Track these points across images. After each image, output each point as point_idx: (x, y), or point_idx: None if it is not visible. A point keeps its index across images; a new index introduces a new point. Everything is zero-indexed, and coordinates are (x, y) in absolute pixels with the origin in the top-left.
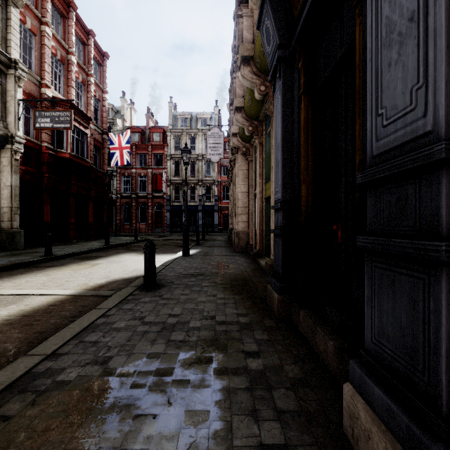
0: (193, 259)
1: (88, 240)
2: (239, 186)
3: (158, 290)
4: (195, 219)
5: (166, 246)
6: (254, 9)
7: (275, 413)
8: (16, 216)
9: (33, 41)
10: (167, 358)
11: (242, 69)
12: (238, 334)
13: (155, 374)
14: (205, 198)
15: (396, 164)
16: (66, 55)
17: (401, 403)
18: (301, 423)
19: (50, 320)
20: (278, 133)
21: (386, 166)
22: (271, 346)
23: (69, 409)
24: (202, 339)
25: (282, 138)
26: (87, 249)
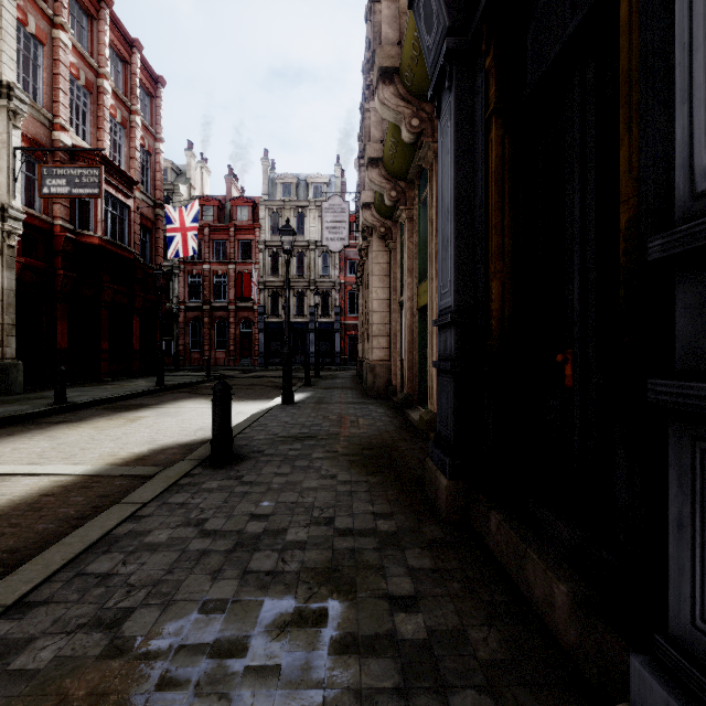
0: (298, 409)
1: (131, 378)
2: (374, 290)
3: (236, 465)
4: (303, 343)
5: (256, 387)
6: None
7: None
8: (10, 338)
9: (39, 55)
10: (239, 612)
11: (380, 91)
12: (376, 556)
13: (212, 652)
14: (320, 311)
15: None
16: (95, 78)
17: None
18: None
19: (37, 526)
20: (447, 190)
21: None
22: (438, 585)
23: None
24: (309, 567)
25: (454, 196)
26: (126, 393)
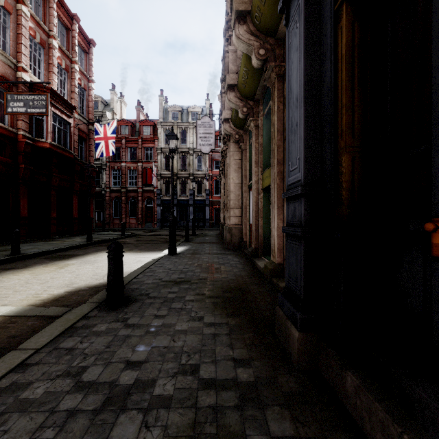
0: (179, 258)
1: (71, 236)
2: (231, 177)
3: (125, 308)
4: (186, 213)
5: (153, 242)
6: None
7: None
8: None
9: (7, 20)
10: None
11: (236, 28)
12: (238, 418)
13: None
14: (196, 192)
15: None
16: (47, 38)
17: None
18: None
19: None
20: (296, 81)
21: None
22: None
23: None
24: (171, 436)
25: (304, 84)
26: (64, 247)
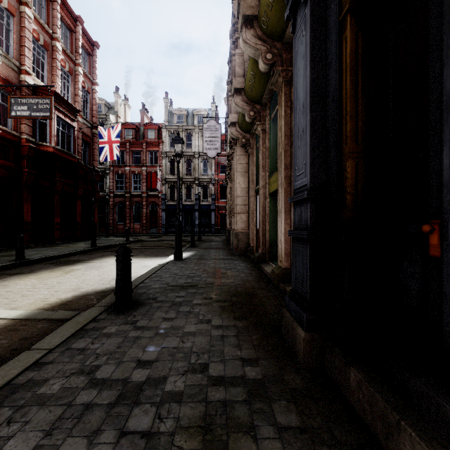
0: (185, 264)
1: (75, 241)
2: (238, 182)
3: (133, 311)
4: (191, 218)
5: (158, 248)
6: None
7: None
8: None
9: (11, 23)
10: None
11: (243, 33)
12: (246, 411)
13: None
14: (202, 197)
15: None
16: (50, 40)
17: None
18: None
19: None
20: (302, 88)
21: None
22: None
23: None
24: (183, 427)
25: (310, 92)
26: (68, 252)
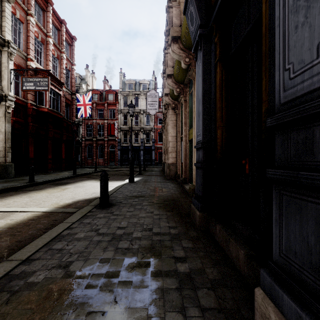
0: (136, 184)
1: (61, 171)
2: (170, 132)
3: (110, 208)
4: (138, 155)
5: (117, 175)
6: (181, 2)
7: (199, 310)
8: (9, 153)
9: (21, 27)
10: (115, 262)
11: (172, 46)
12: (170, 243)
13: (105, 276)
14: (145, 141)
15: (304, 108)
16: (45, 37)
17: (309, 312)
18: (220, 319)
19: (29, 232)
20: (199, 91)
21: (294, 111)
22: (194, 253)
23: (35, 307)
24: (142, 247)
25: (202, 94)
26: (60, 178)
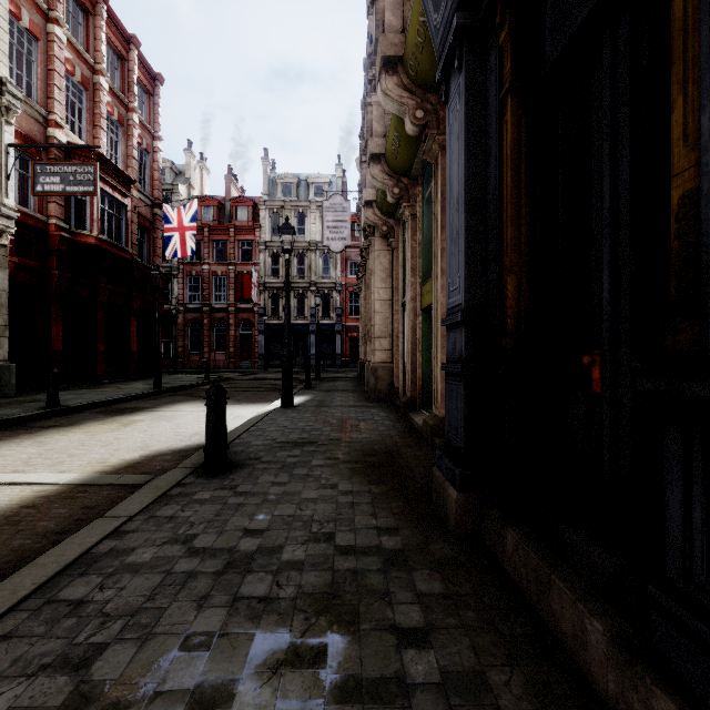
0: (298, 413)
1: (128, 380)
2: (376, 290)
3: (231, 474)
4: (304, 345)
5: (255, 390)
6: None
7: None
8: (3, 340)
9: (34, 50)
10: (227, 649)
11: (383, 81)
12: (381, 579)
13: (192, 701)
14: (321, 312)
15: None
16: (91, 75)
17: None
18: None
19: (13, 542)
20: (456, 179)
21: None
22: (451, 614)
23: None
24: (307, 593)
25: (464, 185)
26: (122, 396)
